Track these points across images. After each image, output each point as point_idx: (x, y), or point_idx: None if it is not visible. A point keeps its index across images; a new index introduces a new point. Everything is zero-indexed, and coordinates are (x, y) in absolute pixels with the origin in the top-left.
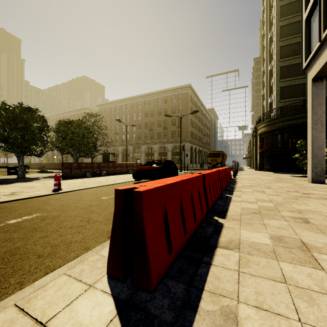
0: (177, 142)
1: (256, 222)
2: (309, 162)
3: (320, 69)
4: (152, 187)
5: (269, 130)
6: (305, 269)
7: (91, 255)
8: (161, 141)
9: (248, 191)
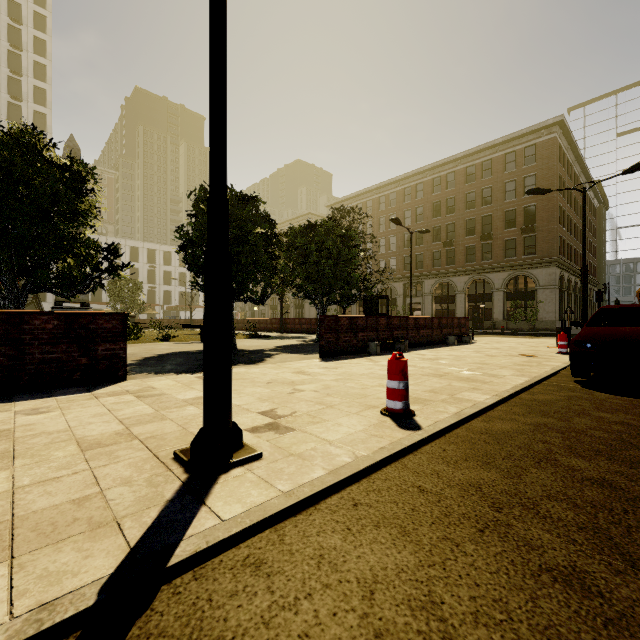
0: (519, 267)
1: None
2: None
3: None
4: None
5: None
6: None
7: None
8: (476, 268)
9: None
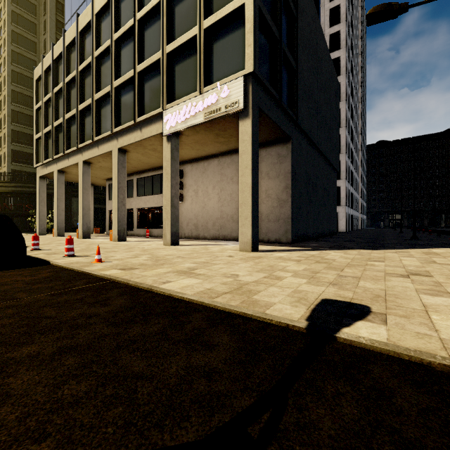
0: None
1: None
2: (38, 224)
3: (43, 175)
4: None
5: (1, 191)
6: None
7: None
8: None
9: None
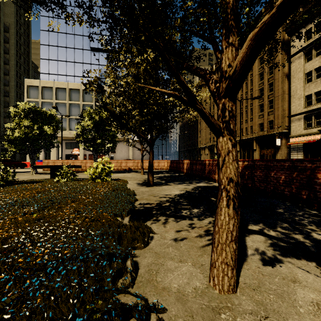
0: None
1: None
2: (28, 160)
3: None
4: None
5: None
6: None
7: None
8: None
9: None
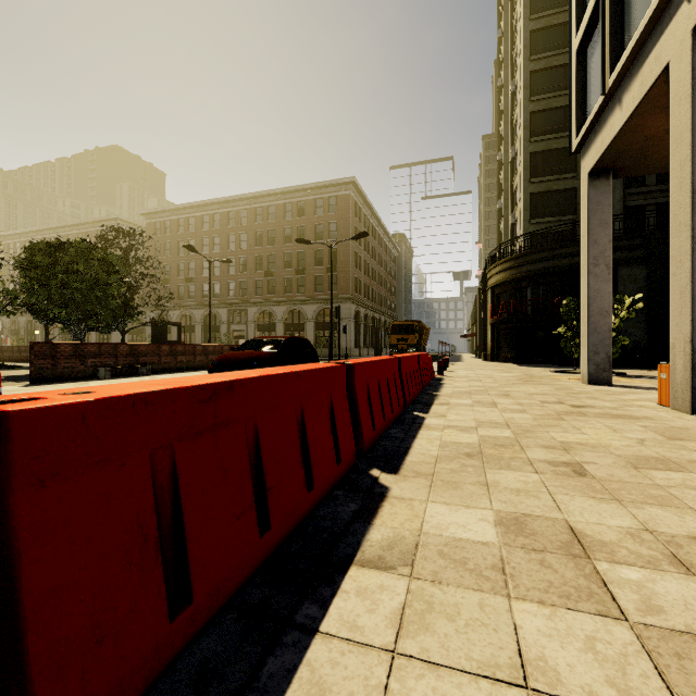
0: (326, 301)
1: (470, 478)
2: (584, 342)
3: (603, 152)
4: (91, 397)
5: (510, 278)
6: (578, 622)
7: None
8: (292, 299)
9: (462, 404)
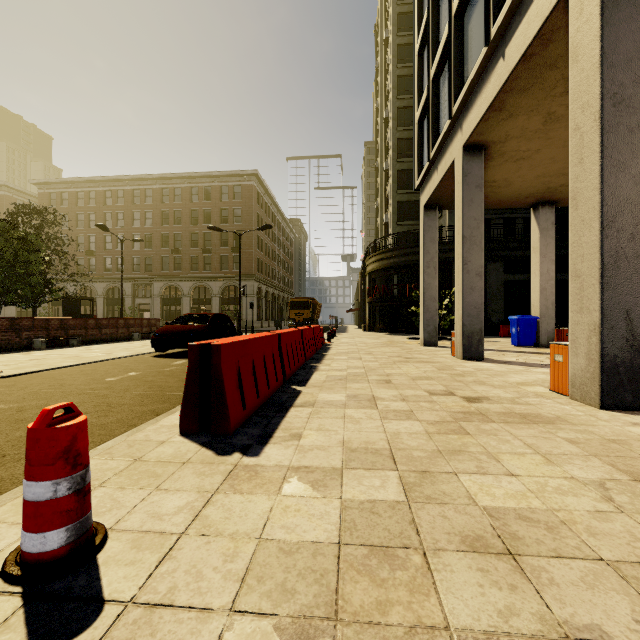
0: (231, 278)
1: (339, 386)
2: (422, 318)
3: (430, 196)
4: (228, 342)
5: (382, 267)
6: (364, 410)
7: (148, 426)
8: (199, 276)
9: (341, 359)
